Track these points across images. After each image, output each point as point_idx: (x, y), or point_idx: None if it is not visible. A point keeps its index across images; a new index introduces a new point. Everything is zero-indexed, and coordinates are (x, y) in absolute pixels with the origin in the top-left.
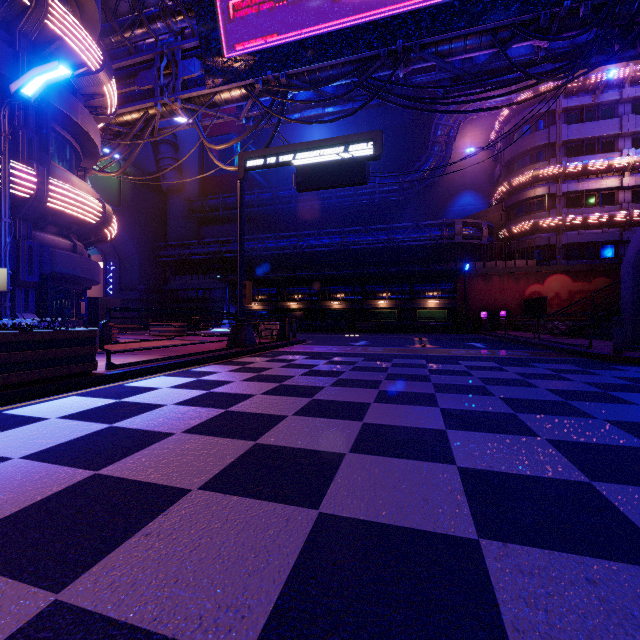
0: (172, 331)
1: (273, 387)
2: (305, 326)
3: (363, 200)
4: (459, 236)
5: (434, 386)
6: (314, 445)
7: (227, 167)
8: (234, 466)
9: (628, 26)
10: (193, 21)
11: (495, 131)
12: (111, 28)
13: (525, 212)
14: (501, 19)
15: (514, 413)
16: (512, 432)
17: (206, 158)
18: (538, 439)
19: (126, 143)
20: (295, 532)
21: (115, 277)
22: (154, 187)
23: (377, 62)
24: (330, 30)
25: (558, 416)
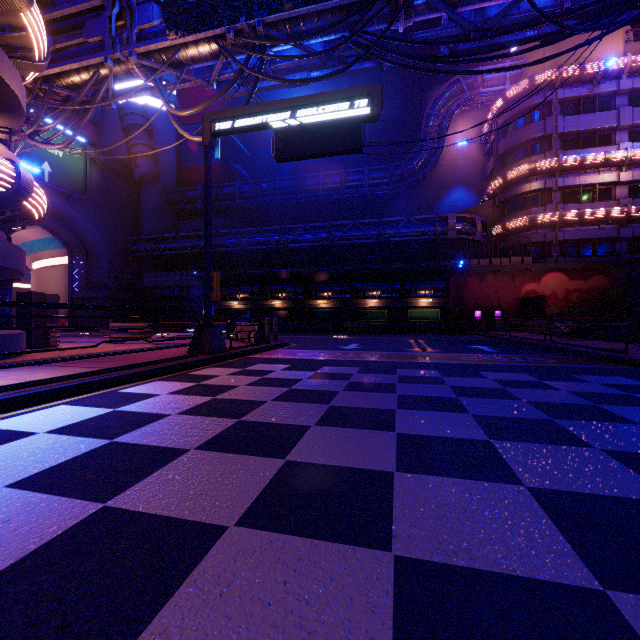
0: (135, 333)
1: (225, 428)
2: (290, 326)
3: (351, 193)
4: (452, 231)
5: (479, 422)
6: None
7: (194, 137)
8: None
9: None
10: None
11: (488, 124)
12: None
13: (520, 207)
14: None
15: None
16: None
17: (184, 147)
18: None
19: (73, 109)
20: None
21: (82, 273)
22: (126, 176)
23: (373, 8)
24: None
25: None
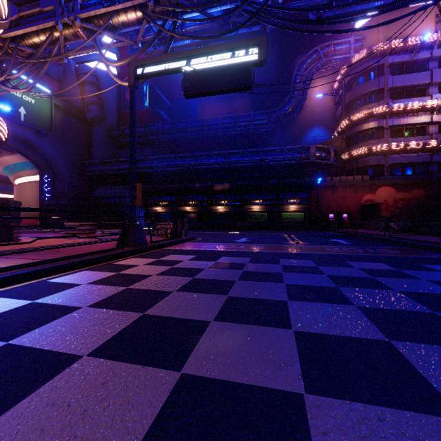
0: (83, 230)
1: (126, 325)
2: (197, 225)
3: (241, 131)
4: (313, 157)
5: (368, 316)
6: None
7: (123, 82)
8: None
9: None
10: None
11: (338, 81)
12: None
13: (361, 140)
14: None
15: None
16: None
17: (123, 98)
18: None
19: (34, 62)
20: None
21: (49, 187)
22: (81, 118)
23: None
24: None
25: None
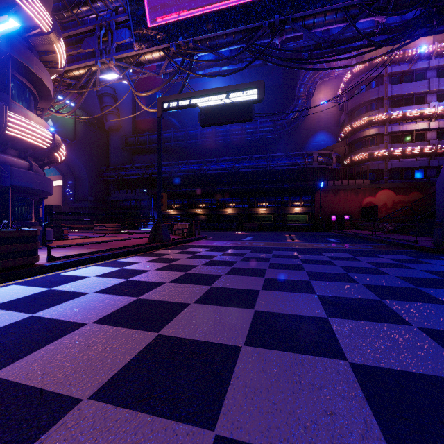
0: (110, 230)
1: (180, 275)
2: (207, 226)
3: (248, 137)
4: (316, 163)
5: (308, 274)
6: (212, 336)
7: (149, 109)
8: (133, 364)
9: (443, 6)
10: (124, 1)
11: (341, 89)
12: (63, 6)
13: (362, 146)
14: None
15: (380, 300)
16: (386, 320)
17: (137, 107)
18: (411, 328)
19: (75, 91)
20: None
21: (71, 191)
22: (99, 127)
23: (260, 31)
24: (225, 7)
25: (418, 302)
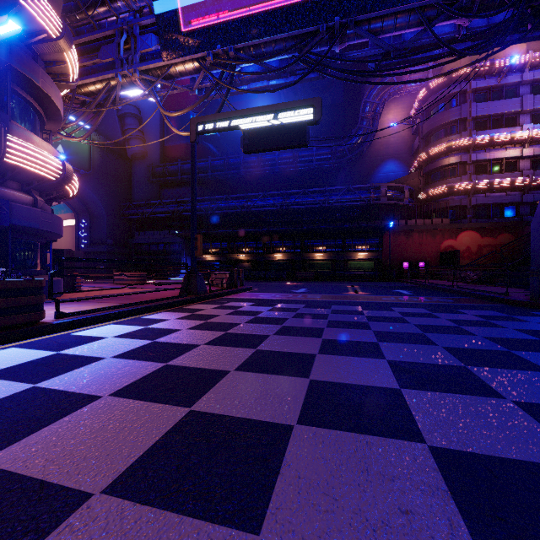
0: (133, 280)
1: (218, 336)
2: (252, 275)
3: (302, 167)
4: (384, 198)
5: (375, 334)
6: (257, 413)
7: (181, 132)
8: (158, 448)
9: None
10: (150, 0)
11: (414, 108)
12: (76, 6)
13: (440, 178)
14: None
15: (465, 366)
16: (472, 392)
17: (166, 130)
18: (505, 401)
19: (90, 111)
20: None
21: (86, 232)
22: (121, 154)
23: (316, 37)
24: (274, 7)
25: (511, 370)
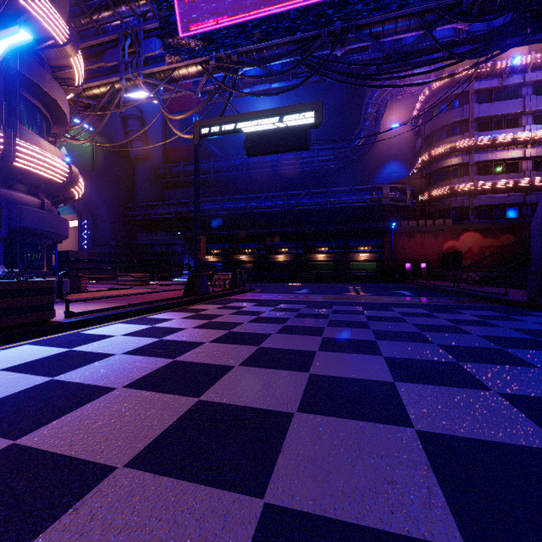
0: (137, 281)
1: (222, 334)
2: (254, 276)
3: (304, 168)
4: (386, 199)
5: (374, 333)
6: (260, 402)
7: (184, 135)
8: (171, 432)
9: (539, 11)
10: (154, 5)
11: (417, 109)
12: (81, 11)
13: (442, 179)
14: (428, 3)
15: (457, 362)
16: (462, 384)
17: (169, 131)
18: (491, 393)
19: (95, 114)
20: (234, 539)
21: (89, 234)
22: (123, 156)
23: (318, 41)
24: (276, 12)
25: (501, 365)
